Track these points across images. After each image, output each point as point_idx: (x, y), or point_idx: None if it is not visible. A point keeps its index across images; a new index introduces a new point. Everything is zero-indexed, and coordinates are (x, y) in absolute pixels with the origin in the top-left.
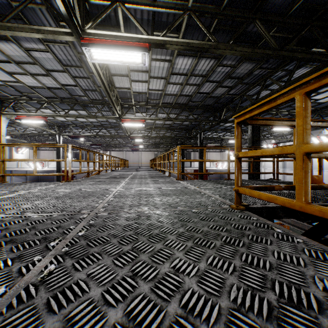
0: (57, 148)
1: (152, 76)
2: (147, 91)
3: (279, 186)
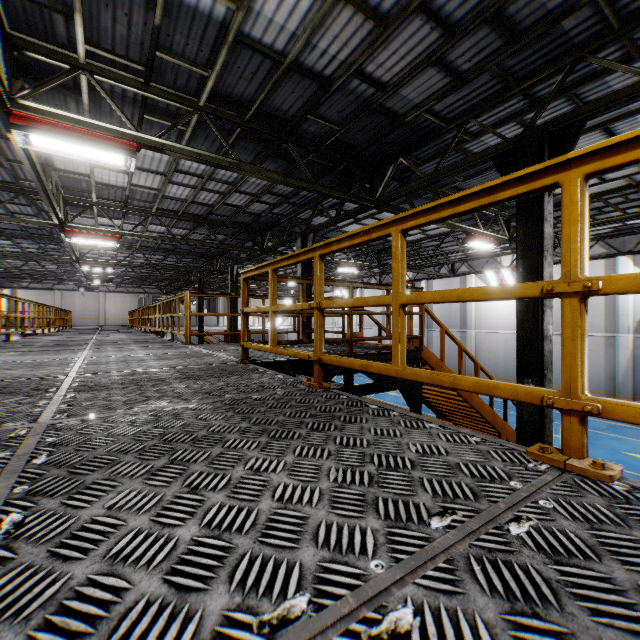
0: None
1: (140, 167)
2: (128, 186)
3: (285, 341)
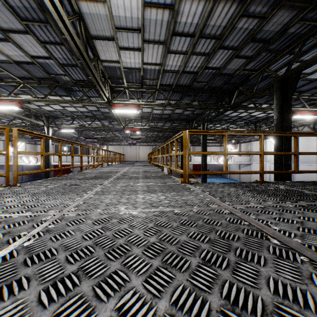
0: (46, 141)
1: (147, 40)
2: (142, 66)
3: None
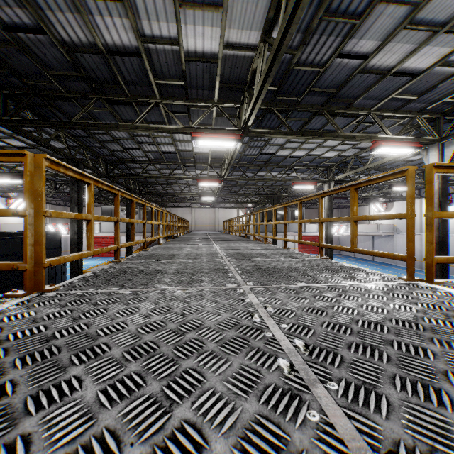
0: None
1: None
2: None
3: None
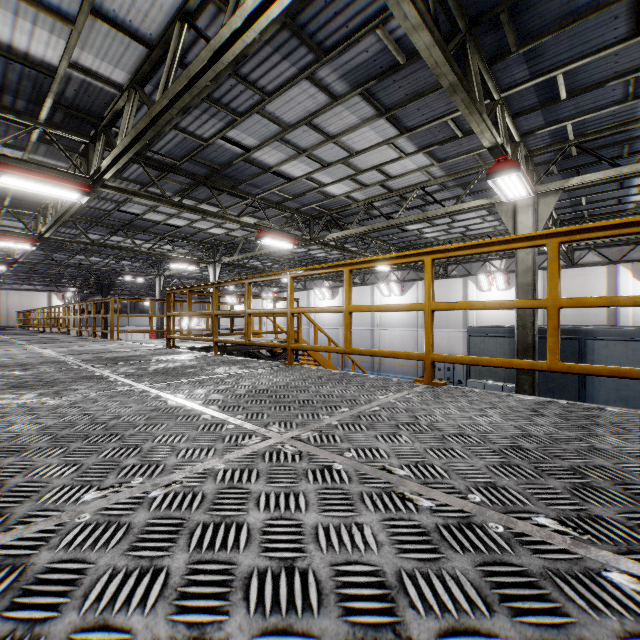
0: None
1: None
2: None
3: None
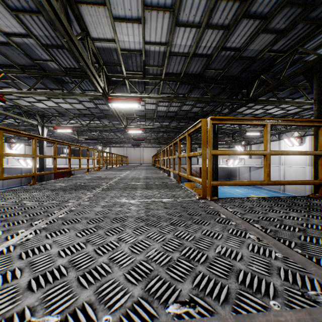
0: (40, 142)
1: (149, 5)
2: (143, 46)
3: None
